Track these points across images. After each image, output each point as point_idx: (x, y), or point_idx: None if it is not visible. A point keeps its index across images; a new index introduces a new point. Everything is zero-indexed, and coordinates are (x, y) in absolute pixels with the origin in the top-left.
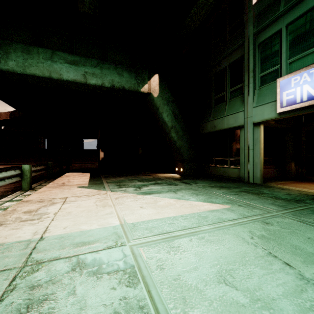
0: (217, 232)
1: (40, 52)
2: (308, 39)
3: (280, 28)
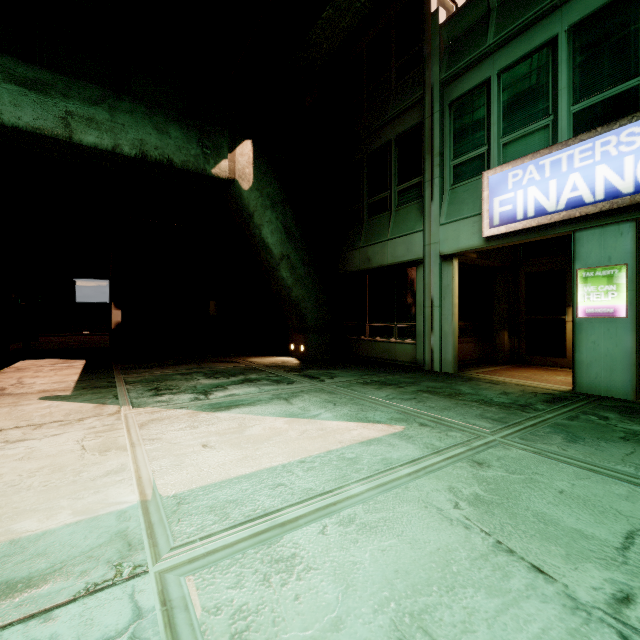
0: (383, 498)
1: None
2: (534, 104)
3: (488, 77)
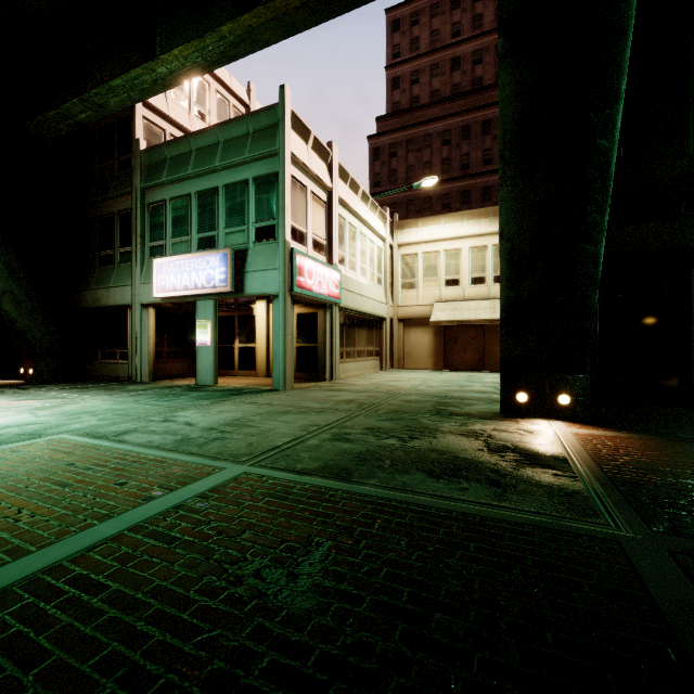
0: None
1: None
2: (184, 226)
3: (166, 198)
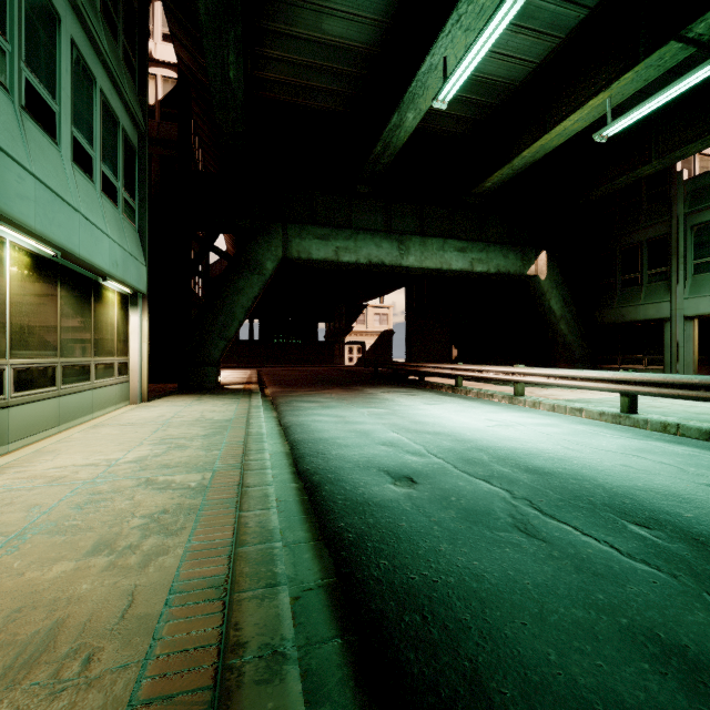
0: None
1: (434, 243)
2: None
3: None
